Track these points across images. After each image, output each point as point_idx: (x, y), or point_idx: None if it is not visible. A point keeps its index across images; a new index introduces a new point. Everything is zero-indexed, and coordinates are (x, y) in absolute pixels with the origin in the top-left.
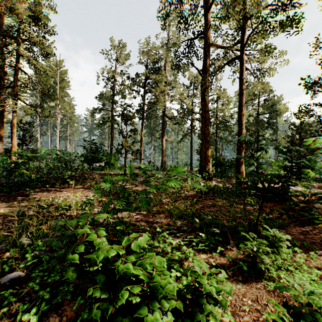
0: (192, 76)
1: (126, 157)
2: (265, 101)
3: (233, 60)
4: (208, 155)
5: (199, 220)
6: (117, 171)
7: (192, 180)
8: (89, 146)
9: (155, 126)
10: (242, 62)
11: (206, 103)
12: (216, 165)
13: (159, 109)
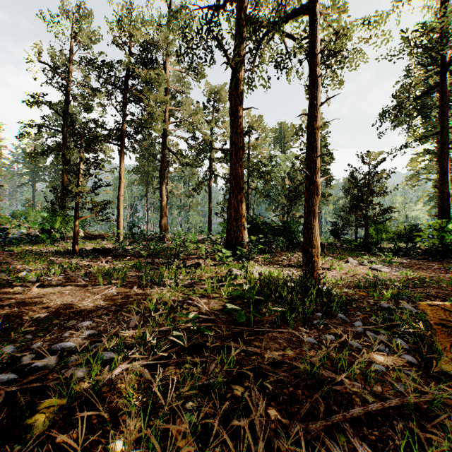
0: (211, 90)
1: (76, 216)
2: None
3: (298, 15)
4: (241, 213)
5: None
6: (66, 246)
7: (213, 260)
8: None
9: (153, 170)
10: (317, 20)
11: (237, 119)
12: (252, 232)
13: (158, 143)
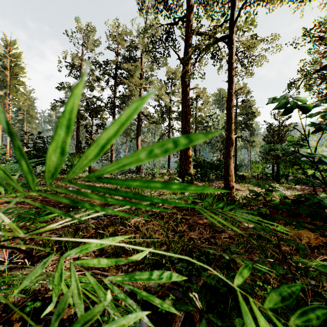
0: (170, 72)
1: None
2: (242, 102)
3: (220, 40)
4: (188, 155)
5: (203, 296)
6: (82, 175)
7: None
8: (31, 140)
9: (130, 125)
10: (232, 42)
11: (186, 96)
12: (197, 167)
13: None
